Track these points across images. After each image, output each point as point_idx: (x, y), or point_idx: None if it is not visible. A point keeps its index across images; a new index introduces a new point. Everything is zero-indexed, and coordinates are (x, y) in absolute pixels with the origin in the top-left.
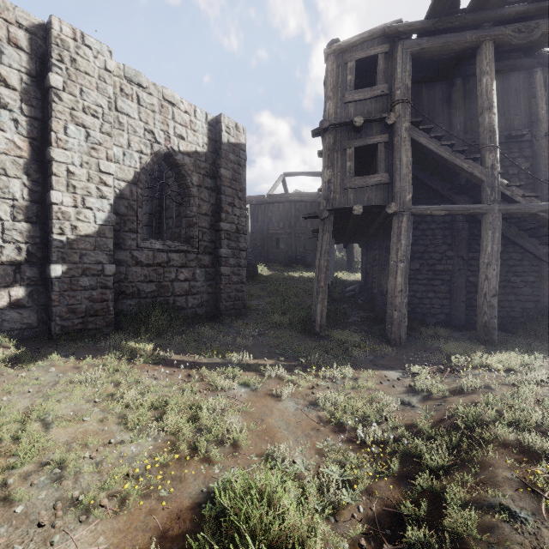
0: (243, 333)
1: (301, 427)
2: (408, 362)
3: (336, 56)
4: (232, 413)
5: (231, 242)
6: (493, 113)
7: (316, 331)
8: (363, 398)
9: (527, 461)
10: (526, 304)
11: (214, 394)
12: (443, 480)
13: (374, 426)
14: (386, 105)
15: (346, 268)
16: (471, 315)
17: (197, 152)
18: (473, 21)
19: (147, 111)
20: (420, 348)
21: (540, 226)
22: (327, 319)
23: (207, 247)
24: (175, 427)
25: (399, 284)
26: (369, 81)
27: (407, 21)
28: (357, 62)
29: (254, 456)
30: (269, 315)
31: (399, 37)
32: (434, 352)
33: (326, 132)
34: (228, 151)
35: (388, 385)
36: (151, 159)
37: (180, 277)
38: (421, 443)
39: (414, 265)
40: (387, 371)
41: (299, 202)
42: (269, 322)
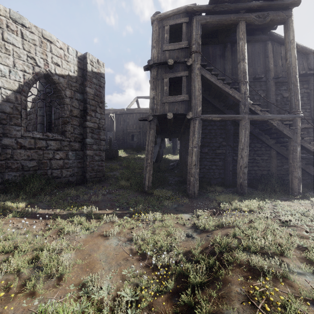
0: (97, 192)
1: (116, 258)
2: (197, 208)
3: (158, 22)
4: (67, 252)
5: (94, 135)
6: (245, 62)
7: (146, 190)
8: (163, 233)
9: (252, 277)
10: (263, 172)
11: (60, 237)
12: (198, 296)
13: (166, 254)
14: (187, 54)
15: (172, 152)
16: (235, 178)
17: (70, 75)
18: (235, 8)
19: (30, 44)
20: (205, 199)
21: (270, 128)
22: (154, 182)
23: (77, 137)
24: (15, 268)
25: (194, 161)
26: (179, 40)
27: (198, 4)
28: (170, 26)
29: (72, 286)
30: (119, 180)
31: (194, 13)
32: (212, 201)
33: (152, 68)
34: (92, 77)
35: (181, 224)
36: (33, 76)
37: (56, 157)
38: (190, 266)
39: (205, 150)
40: (183, 214)
41: (145, 113)
42: (118, 185)
